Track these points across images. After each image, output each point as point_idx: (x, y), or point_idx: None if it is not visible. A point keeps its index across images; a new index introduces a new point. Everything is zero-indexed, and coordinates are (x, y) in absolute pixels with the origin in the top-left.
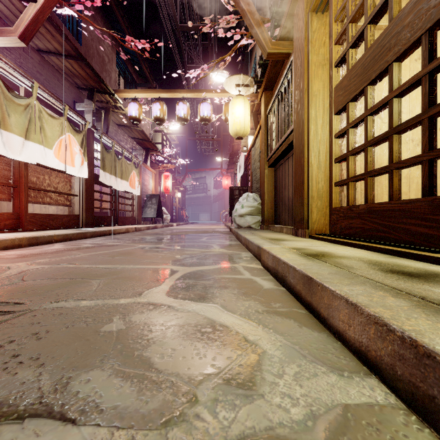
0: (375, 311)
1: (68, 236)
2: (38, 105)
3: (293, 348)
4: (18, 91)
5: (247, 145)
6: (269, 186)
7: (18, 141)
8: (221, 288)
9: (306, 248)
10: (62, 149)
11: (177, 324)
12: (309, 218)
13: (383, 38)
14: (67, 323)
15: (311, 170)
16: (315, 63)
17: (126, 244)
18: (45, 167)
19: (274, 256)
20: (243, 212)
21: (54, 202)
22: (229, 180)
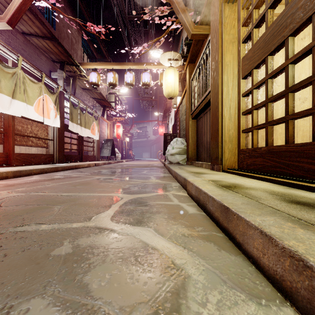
0: (289, 245)
1: (44, 170)
2: (22, 73)
3: (214, 272)
4: (7, 63)
5: (176, 103)
6: (192, 133)
7: (6, 99)
8: (154, 213)
9: (221, 180)
10: (41, 106)
11: (116, 247)
12: (223, 157)
13: (280, 18)
14: (24, 246)
15: (224, 121)
16: (227, 41)
17: (87, 176)
18: (27, 119)
19: (197, 187)
20: (173, 152)
21: (35, 145)
22: (163, 129)
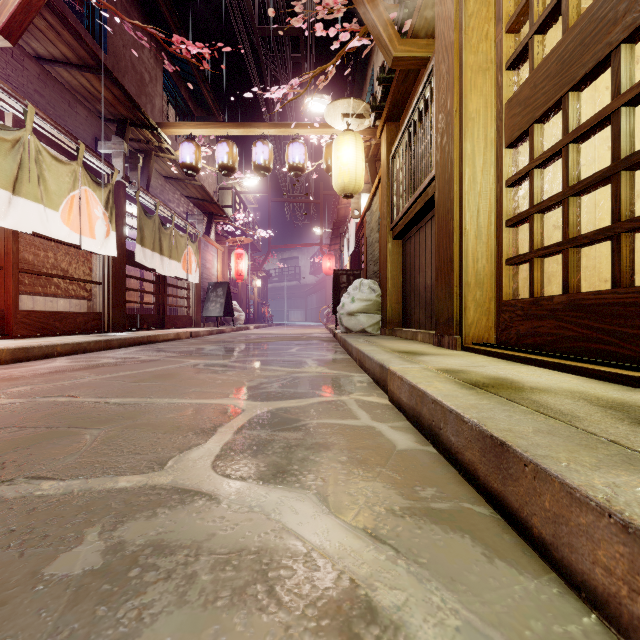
0: None
1: (80, 346)
2: (35, 141)
3: (491, 639)
4: (2, 120)
5: (359, 207)
6: (393, 269)
7: (0, 196)
8: (317, 449)
9: (466, 370)
10: (75, 211)
11: (219, 550)
12: (462, 318)
13: (601, 4)
14: None
15: (465, 241)
16: (471, 67)
17: (170, 359)
18: (47, 238)
19: (413, 387)
20: (354, 308)
21: (63, 293)
22: (332, 261)
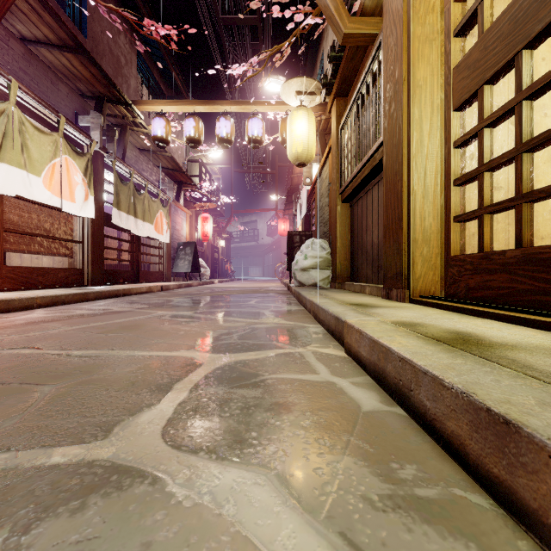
0: None
1: (59, 299)
2: (19, 113)
3: None
4: None
5: (310, 176)
6: (342, 229)
7: None
8: (277, 410)
9: (423, 323)
10: (56, 177)
11: None
12: (410, 272)
13: None
14: None
15: (413, 200)
16: (419, 37)
17: (140, 310)
18: (30, 201)
19: (375, 342)
20: (307, 264)
21: (46, 251)
22: (286, 224)
